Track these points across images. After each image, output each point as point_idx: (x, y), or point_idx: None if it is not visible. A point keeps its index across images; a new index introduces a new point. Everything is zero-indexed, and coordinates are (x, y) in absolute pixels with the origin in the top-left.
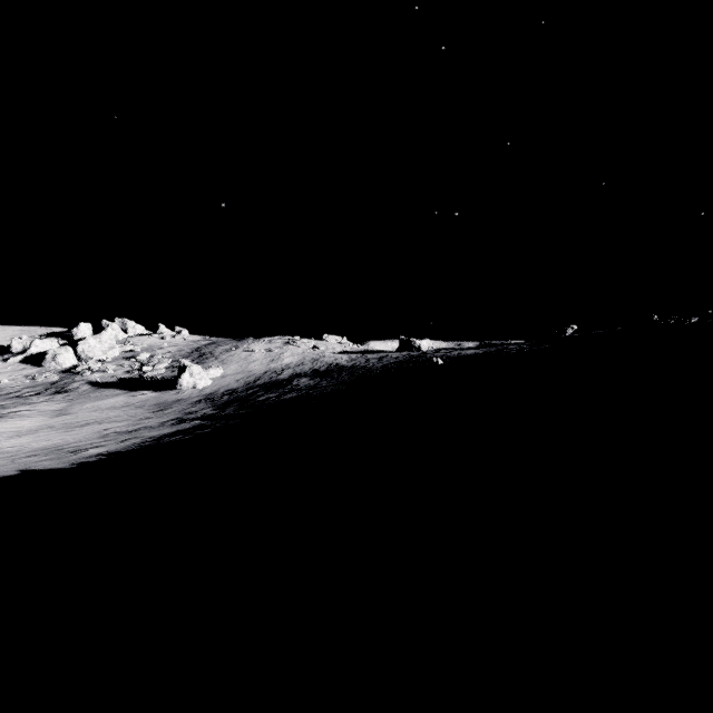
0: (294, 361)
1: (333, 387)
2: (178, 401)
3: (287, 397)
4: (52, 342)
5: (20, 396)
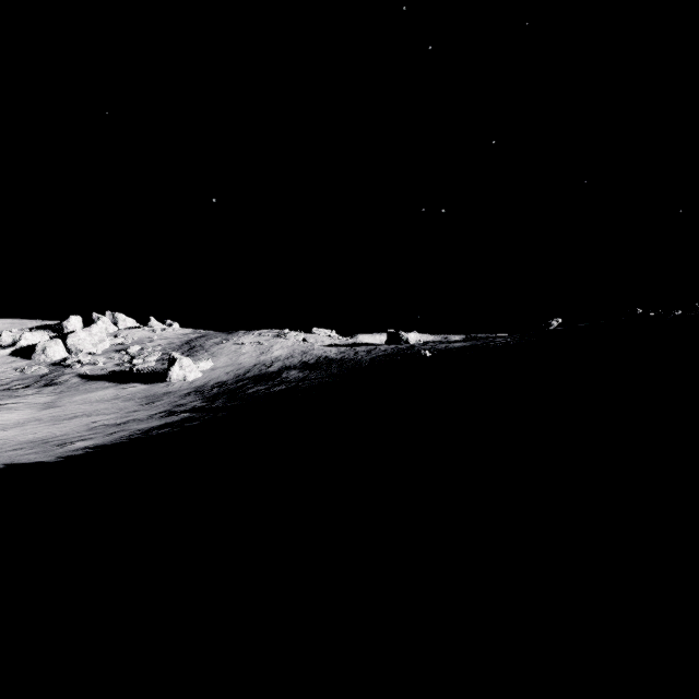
0: (284, 354)
1: (322, 379)
2: (168, 394)
3: (277, 389)
4: (42, 335)
5: (9, 388)
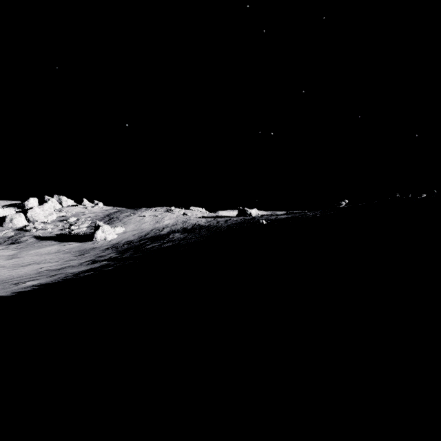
0: (171, 222)
1: (196, 239)
2: (94, 248)
3: (166, 245)
4: (10, 210)
5: None
